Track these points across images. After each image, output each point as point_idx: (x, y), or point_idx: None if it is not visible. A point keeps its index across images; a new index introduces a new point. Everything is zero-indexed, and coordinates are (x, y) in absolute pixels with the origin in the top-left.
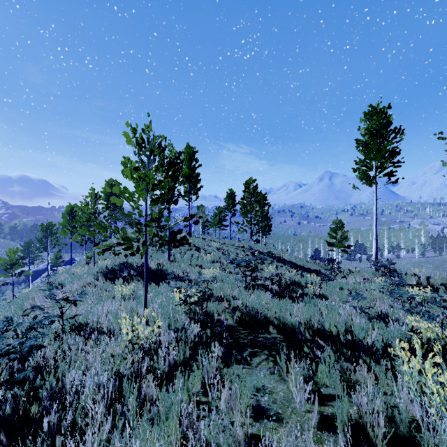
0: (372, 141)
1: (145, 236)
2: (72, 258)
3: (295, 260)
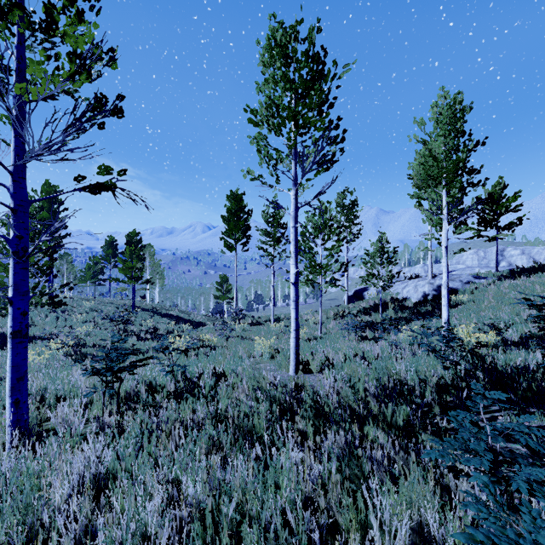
0: (232, 218)
1: None
2: None
3: (184, 314)
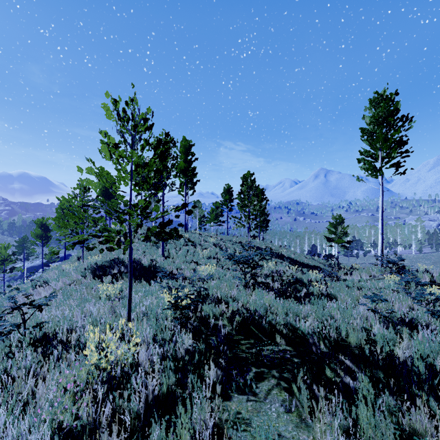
0: (378, 129)
1: (129, 228)
2: (69, 254)
3: (294, 256)
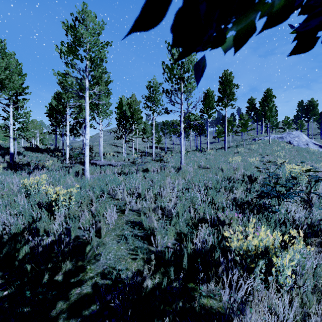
0: None
1: None
2: None
3: None
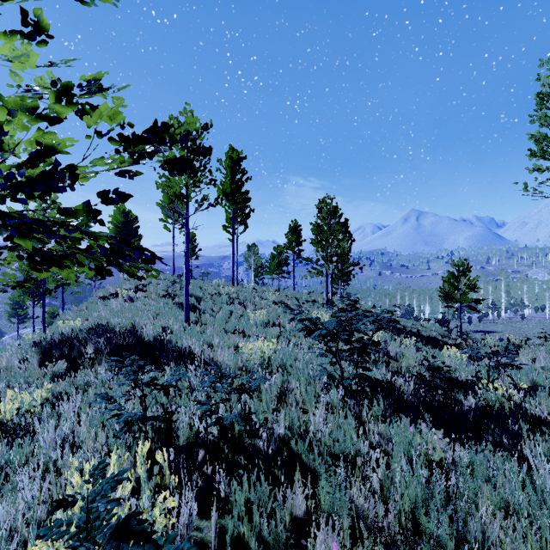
0: None
1: None
2: None
3: None
